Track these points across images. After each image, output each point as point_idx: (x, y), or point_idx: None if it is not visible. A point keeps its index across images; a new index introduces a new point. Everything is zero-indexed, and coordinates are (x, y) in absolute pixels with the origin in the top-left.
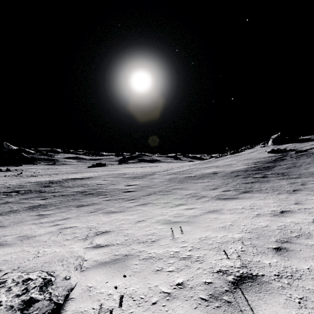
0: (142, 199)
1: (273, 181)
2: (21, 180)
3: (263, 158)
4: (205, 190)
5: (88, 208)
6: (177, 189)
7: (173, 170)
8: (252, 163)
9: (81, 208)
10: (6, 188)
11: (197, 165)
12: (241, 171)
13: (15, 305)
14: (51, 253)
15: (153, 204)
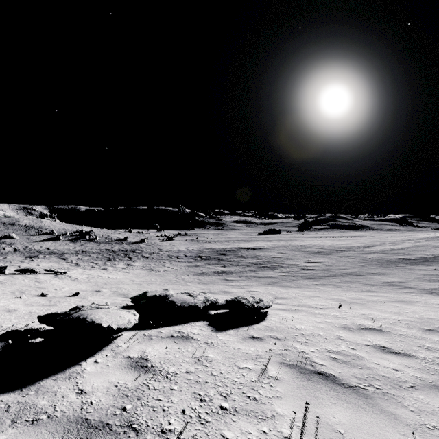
0: (323, 280)
1: None
2: (199, 245)
3: None
4: (419, 280)
5: (265, 280)
6: (376, 274)
7: (382, 247)
8: None
9: (259, 279)
10: (191, 253)
11: (433, 241)
12: None
13: (254, 301)
14: None
15: (335, 286)
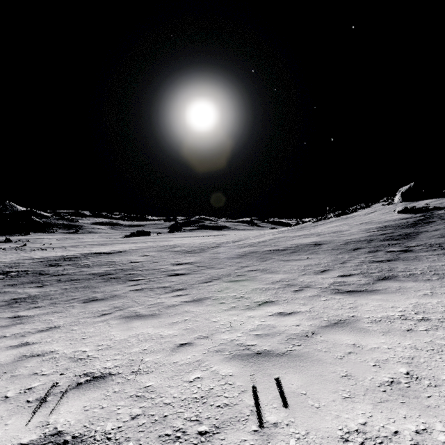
0: (196, 290)
1: (428, 258)
2: (20, 255)
3: (392, 221)
4: (306, 274)
5: (101, 305)
6: (257, 271)
7: (249, 241)
8: (377, 228)
9: (90, 304)
10: None
11: (286, 233)
12: (361, 242)
13: None
14: None
15: (215, 300)
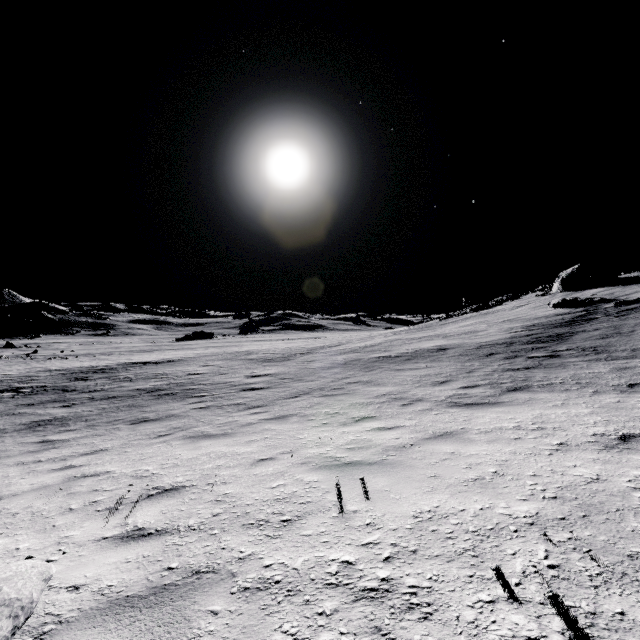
0: (279, 407)
1: (575, 365)
2: (31, 366)
3: (544, 317)
4: (421, 386)
5: (155, 426)
6: (359, 383)
7: (352, 345)
8: (522, 327)
9: (141, 426)
10: None
11: (403, 334)
12: (498, 346)
13: None
14: (3, 555)
15: (303, 417)
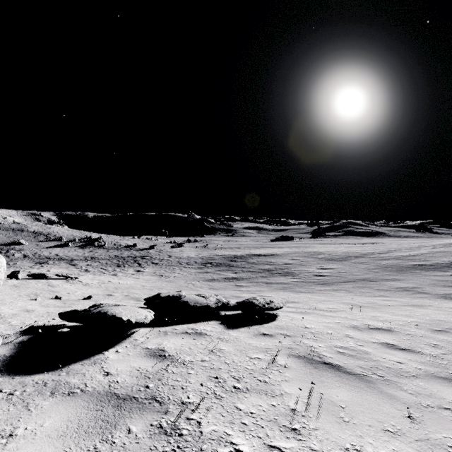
0: (335, 285)
1: None
2: (209, 252)
3: None
4: (433, 286)
5: (276, 286)
6: (390, 279)
7: (398, 254)
8: None
9: (270, 285)
10: (201, 259)
11: (451, 247)
12: None
13: (265, 302)
14: None
15: (347, 291)
